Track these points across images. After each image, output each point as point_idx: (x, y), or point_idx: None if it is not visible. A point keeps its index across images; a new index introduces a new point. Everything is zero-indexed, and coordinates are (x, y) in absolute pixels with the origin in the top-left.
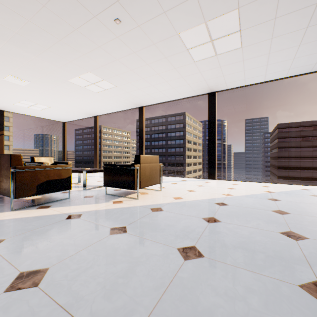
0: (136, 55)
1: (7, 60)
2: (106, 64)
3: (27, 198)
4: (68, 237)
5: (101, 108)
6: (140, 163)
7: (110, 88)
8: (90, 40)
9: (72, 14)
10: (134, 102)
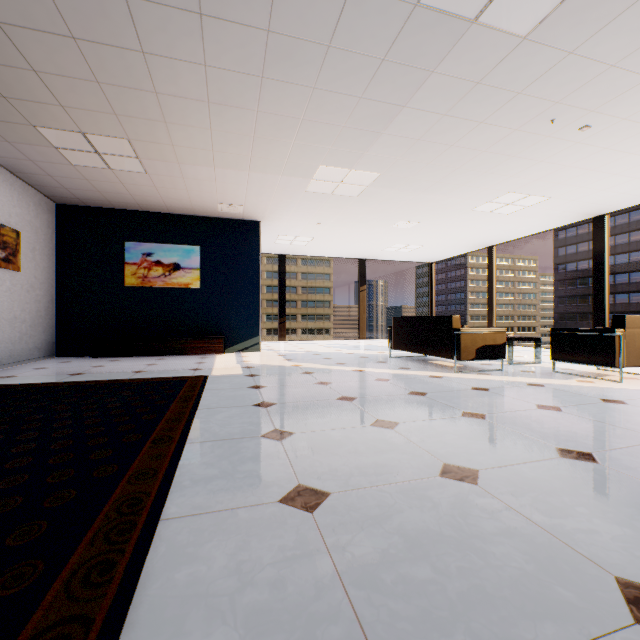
0: (608, 150)
1: (409, 208)
2: (543, 176)
3: (449, 365)
4: (552, 396)
5: (506, 233)
6: (625, 327)
7: (536, 203)
8: (528, 160)
9: (515, 145)
10: (583, 211)
